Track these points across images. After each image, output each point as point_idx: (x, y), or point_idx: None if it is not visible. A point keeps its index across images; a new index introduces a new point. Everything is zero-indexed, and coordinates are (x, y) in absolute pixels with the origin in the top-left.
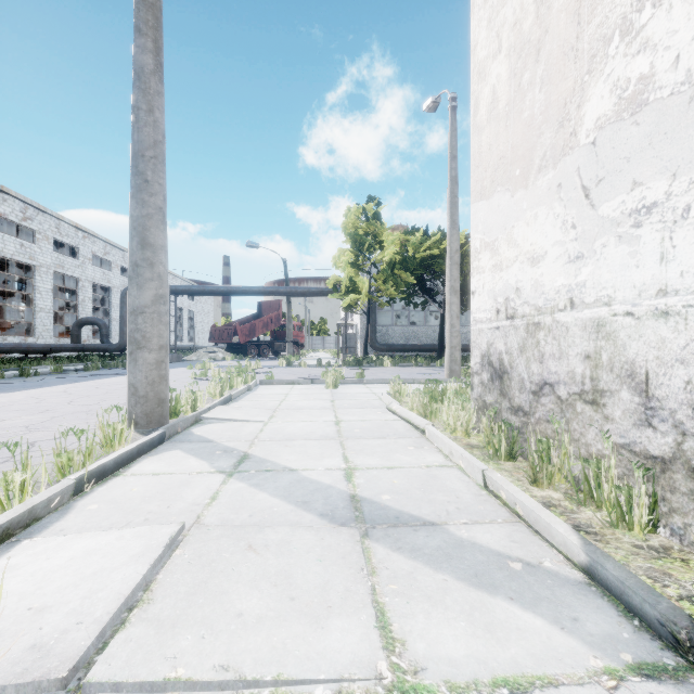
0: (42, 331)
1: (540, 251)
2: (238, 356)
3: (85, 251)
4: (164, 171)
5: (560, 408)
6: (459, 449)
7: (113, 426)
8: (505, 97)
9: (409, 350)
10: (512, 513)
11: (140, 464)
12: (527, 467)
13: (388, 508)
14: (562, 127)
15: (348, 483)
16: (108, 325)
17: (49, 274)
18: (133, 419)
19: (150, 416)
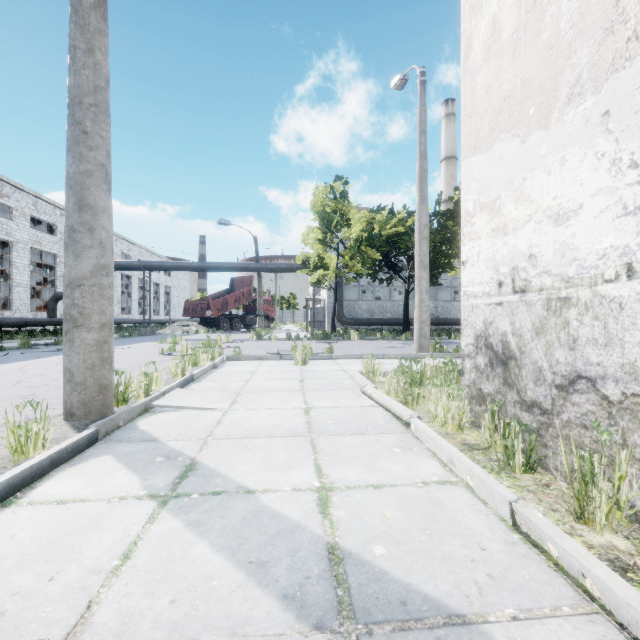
0: (19, 305)
1: (570, 204)
2: (210, 329)
3: (62, 228)
4: (107, 123)
5: (606, 411)
6: (464, 459)
7: (25, 427)
8: (512, 22)
9: (374, 324)
10: (577, 588)
11: (49, 482)
12: (570, 497)
13: (386, 576)
14: (611, 34)
15: (323, 518)
16: None
17: (26, 250)
18: (69, 409)
19: (88, 406)
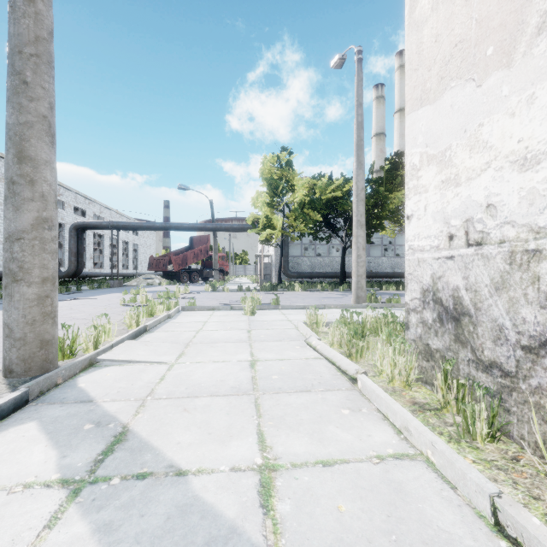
0: (0, 260)
1: (542, 146)
2: (172, 281)
3: None
4: (50, 75)
5: None
6: (423, 429)
7: None
8: None
9: (315, 277)
10: None
11: None
12: None
13: None
14: None
15: (265, 515)
16: (62, 256)
17: None
18: (7, 365)
19: (28, 362)
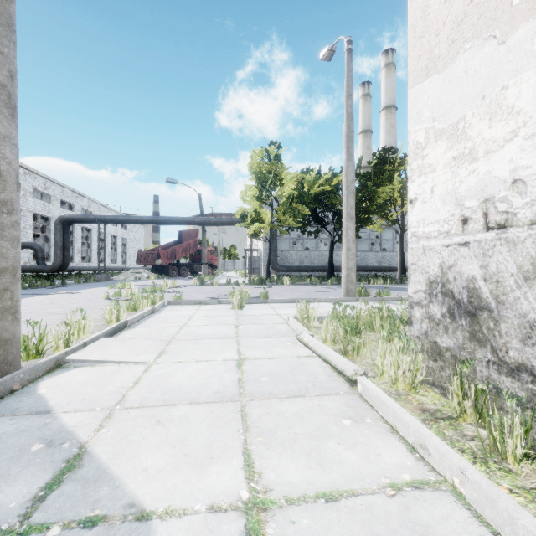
0: None
1: None
2: (160, 275)
3: (26, 185)
4: (10, 39)
5: None
6: (446, 450)
7: None
8: None
9: (304, 271)
10: None
11: None
12: None
13: None
14: None
15: None
16: (49, 250)
17: None
18: None
19: None
